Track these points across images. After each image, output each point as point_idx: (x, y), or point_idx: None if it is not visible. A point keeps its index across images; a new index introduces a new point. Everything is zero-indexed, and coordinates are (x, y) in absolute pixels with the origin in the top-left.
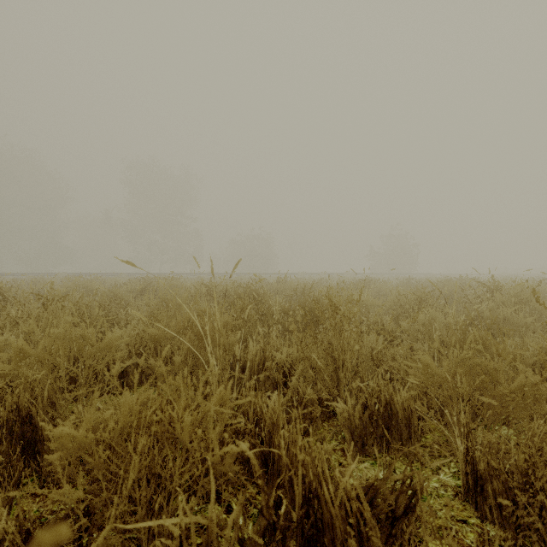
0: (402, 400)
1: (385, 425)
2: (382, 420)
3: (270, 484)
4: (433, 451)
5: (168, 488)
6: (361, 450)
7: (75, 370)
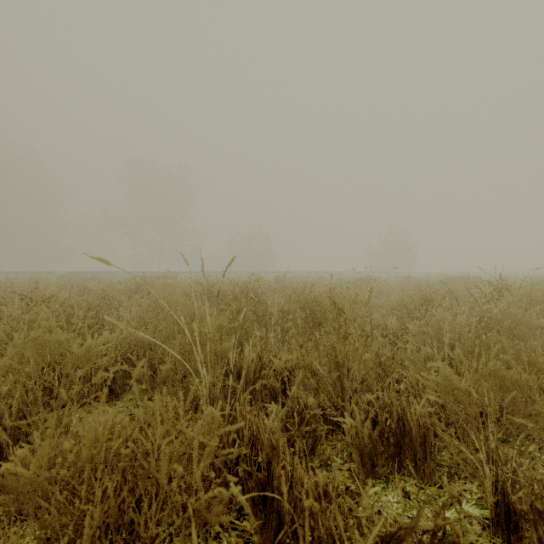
0: (416, 415)
1: (397, 442)
2: (393, 438)
3: (267, 524)
4: (452, 473)
5: (141, 539)
6: (370, 472)
7: (51, 380)
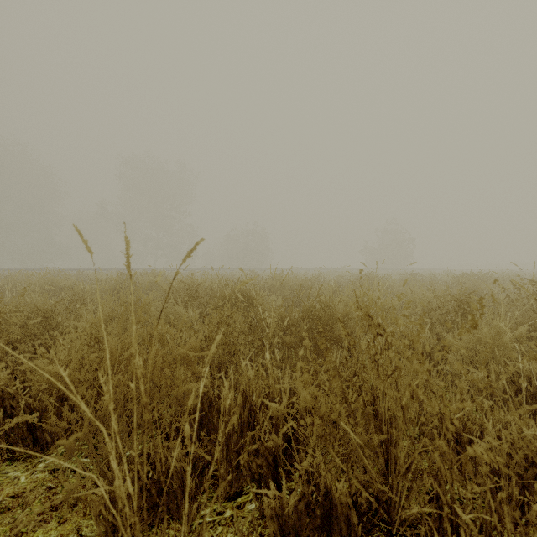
0: None
1: None
2: None
3: None
4: None
5: None
6: None
7: None
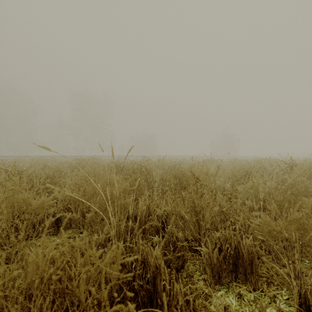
0: (247, 246)
1: (234, 262)
2: (232, 259)
3: None
4: (269, 282)
5: None
6: (217, 281)
7: (18, 223)
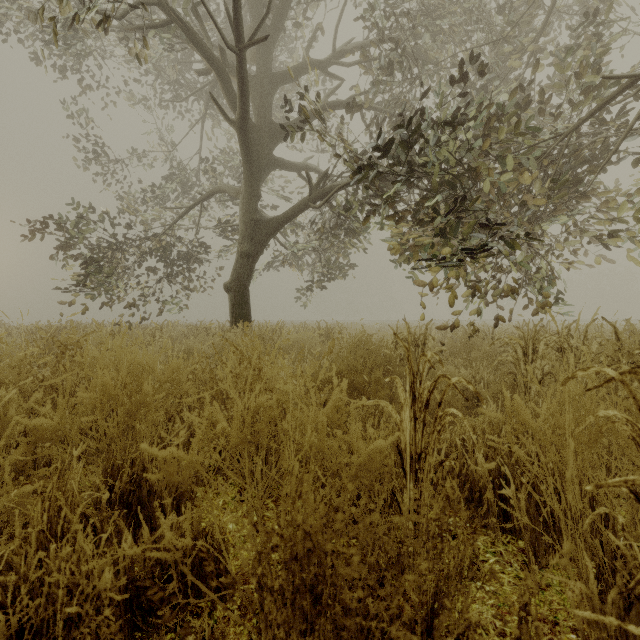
0: None
1: None
2: None
3: None
4: None
5: None
6: None
7: None
